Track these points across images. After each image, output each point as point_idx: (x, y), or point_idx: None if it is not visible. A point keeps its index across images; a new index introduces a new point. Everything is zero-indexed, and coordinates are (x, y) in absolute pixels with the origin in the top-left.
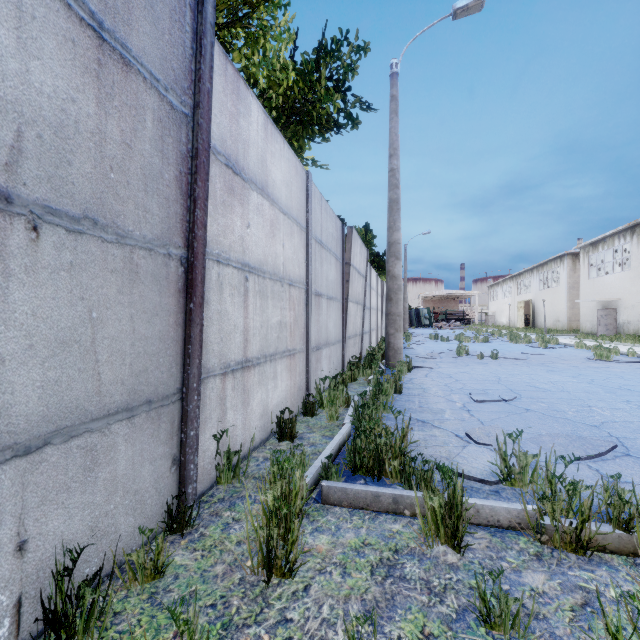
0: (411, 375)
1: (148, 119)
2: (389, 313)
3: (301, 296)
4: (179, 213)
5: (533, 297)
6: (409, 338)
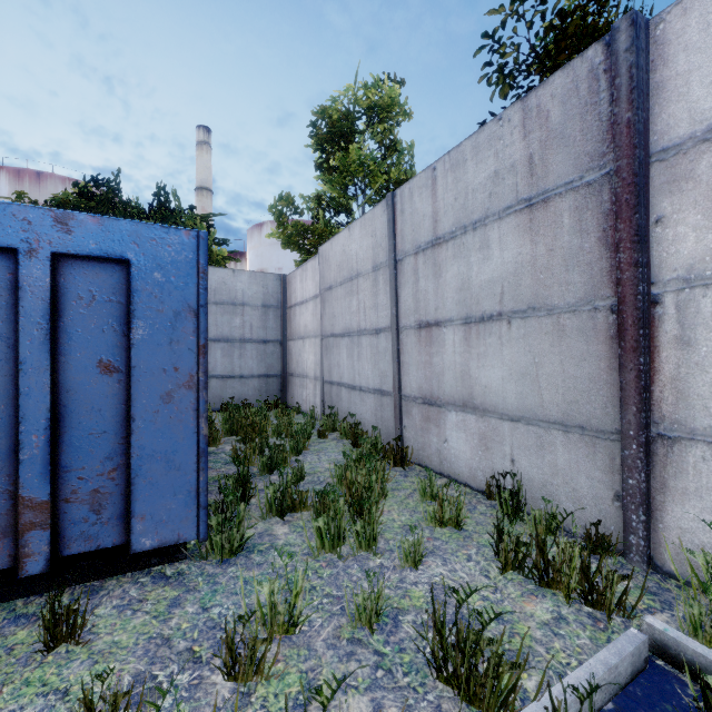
0: None
1: (565, 218)
2: None
3: None
4: (605, 267)
5: None
6: None
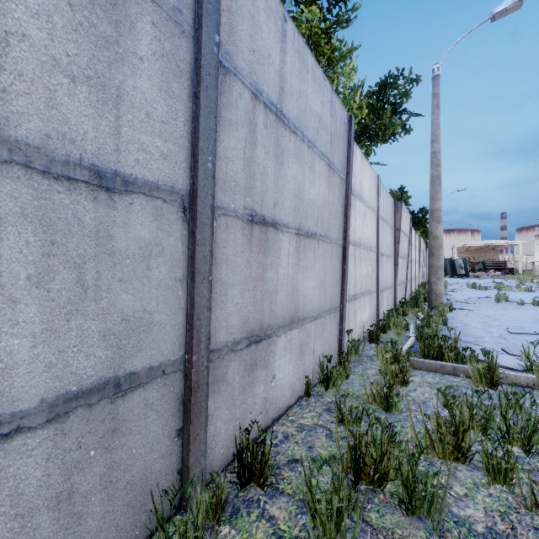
0: (452, 314)
1: (336, 189)
2: (431, 265)
3: (374, 256)
4: (341, 225)
5: None
6: (445, 286)
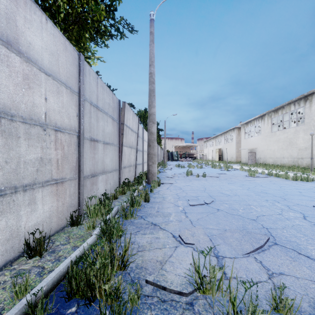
0: (159, 188)
1: None
2: (149, 153)
3: (72, 140)
4: None
5: (222, 147)
6: (165, 166)
